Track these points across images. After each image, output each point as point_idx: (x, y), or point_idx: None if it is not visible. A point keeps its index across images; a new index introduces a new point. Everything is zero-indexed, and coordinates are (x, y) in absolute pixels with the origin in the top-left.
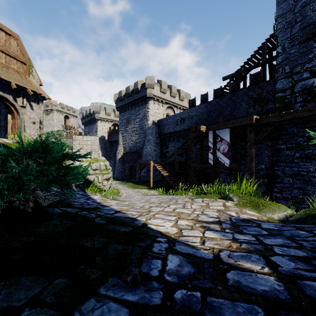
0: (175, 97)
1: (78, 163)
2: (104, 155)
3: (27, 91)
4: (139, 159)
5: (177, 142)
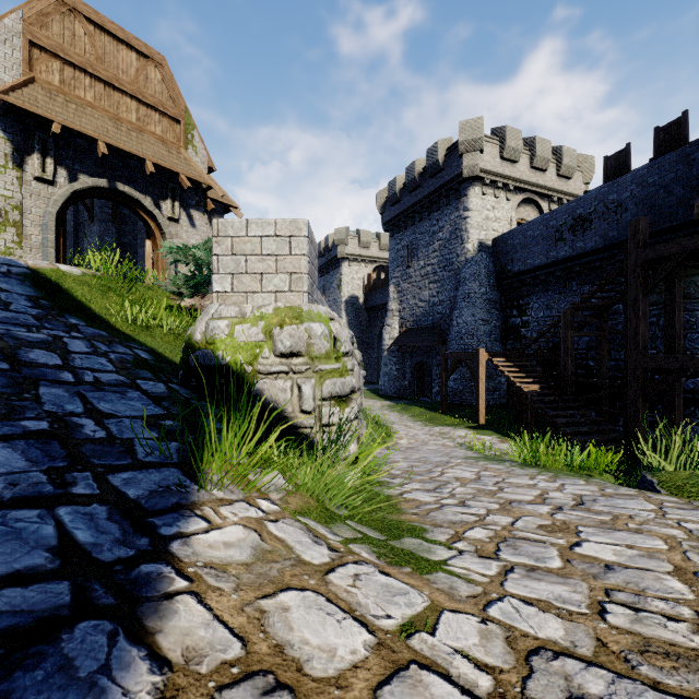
0: (544, 169)
1: (223, 325)
2: (357, 339)
3: (180, 180)
4: (442, 346)
5: (559, 294)
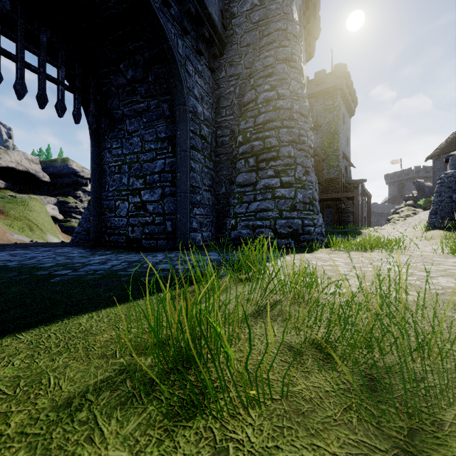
0: None
1: None
2: None
3: None
4: None
5: None
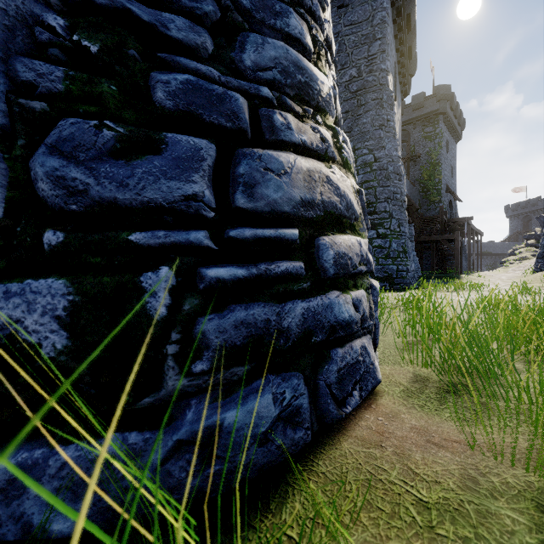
0: None
1: None
2: None
3: None
4: None
5: None
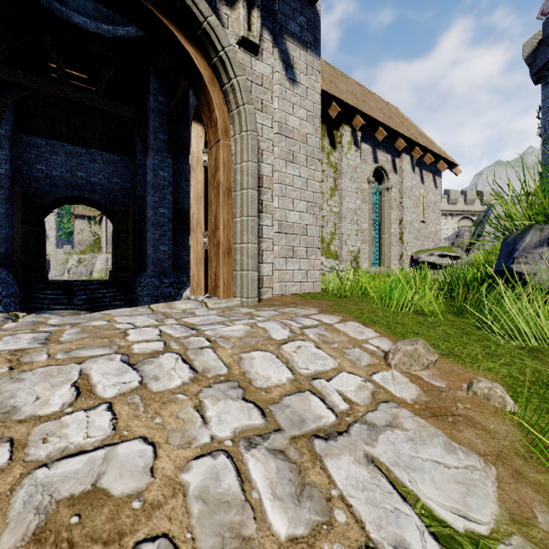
0: (472, 204)
1: None
2: None
3: None
4: None
5: None
